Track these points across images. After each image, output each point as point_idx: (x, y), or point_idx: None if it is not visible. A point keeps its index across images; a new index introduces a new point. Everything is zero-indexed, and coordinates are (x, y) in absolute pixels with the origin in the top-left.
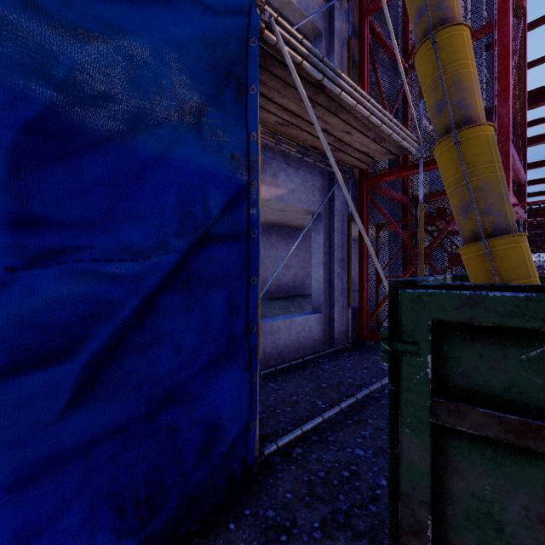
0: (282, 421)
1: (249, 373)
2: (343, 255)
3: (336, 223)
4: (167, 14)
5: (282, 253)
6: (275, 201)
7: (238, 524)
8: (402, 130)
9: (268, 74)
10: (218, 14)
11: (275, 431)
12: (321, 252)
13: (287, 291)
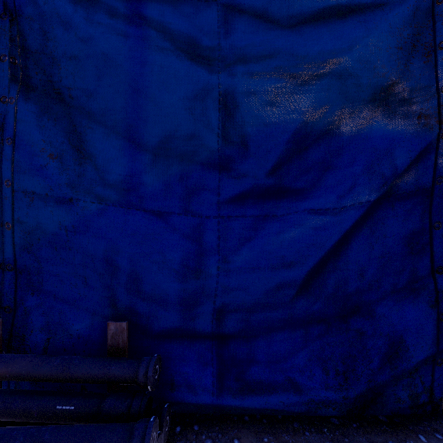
0: None
1: (438, 311)
2: None
3: None
4: (362, 31)
5: None
6: None
7: (429, 439)
8: None
9: None
10: (405, 1)
11: None
12: None
13: None
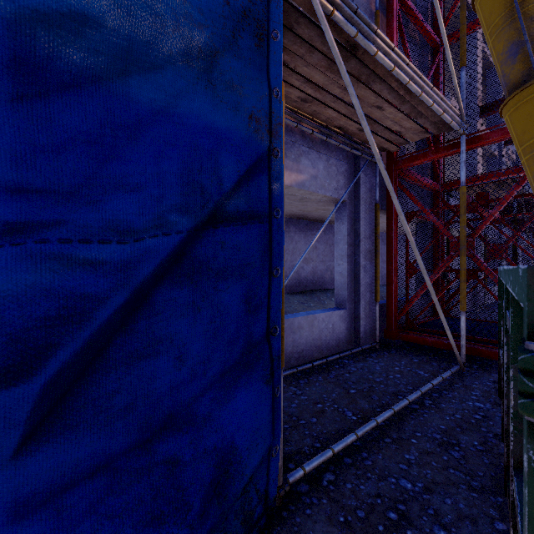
0: (307, 436)
1: (271, 387)
2: (369, 247)
3: (362, 212)
4: None
5: (300, 246)
6: (296, 187)
7: None
8: (443, 102)
9: (291, 35)
10: None
11: (300, 448)
12: (345, 243)
13: (306, 285)
